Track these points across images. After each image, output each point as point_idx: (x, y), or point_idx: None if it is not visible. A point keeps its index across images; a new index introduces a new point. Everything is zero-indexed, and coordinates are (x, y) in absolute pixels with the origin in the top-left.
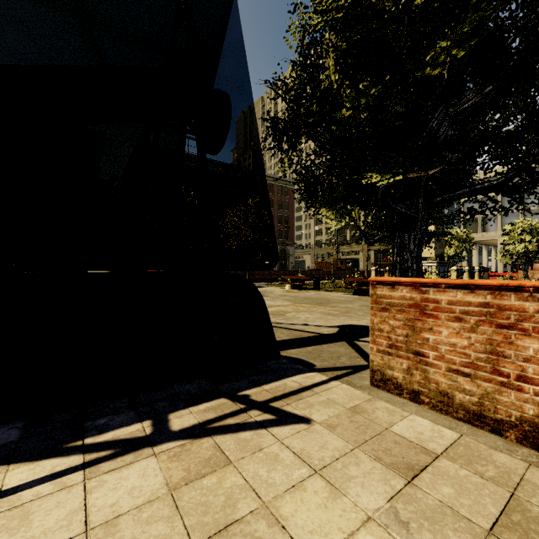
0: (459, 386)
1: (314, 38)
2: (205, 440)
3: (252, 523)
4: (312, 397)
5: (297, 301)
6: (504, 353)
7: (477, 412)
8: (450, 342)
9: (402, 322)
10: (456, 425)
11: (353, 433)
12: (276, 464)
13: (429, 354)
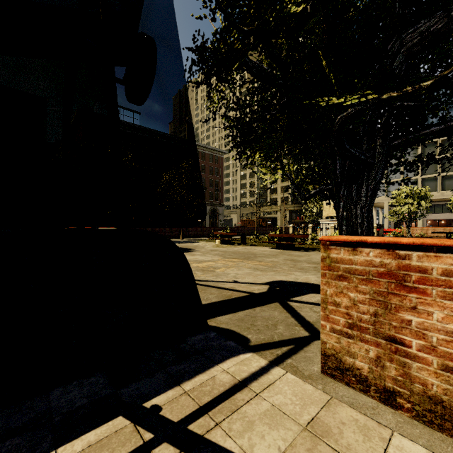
0: None
1: None
2: None
3: None
4: (251, 403)
5: (226, 255)
6: None
7: None
8: (446, 329)
9: (368, 296)
10: None
11: None
12: None
13: (410, 342)
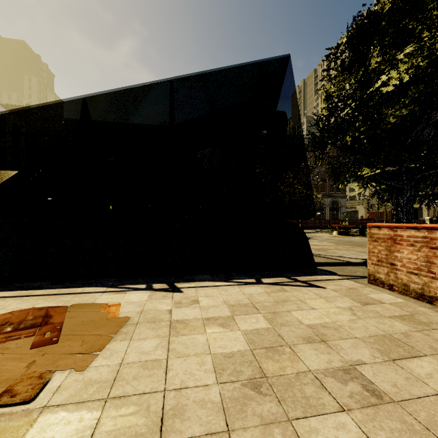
0: (412, 280)
1: (331, 103)
2: (277, 286)
3: (295, 301)
4: (330, 282)
5: (340, 243)
6: (433, 262)
7: (420, 293)
8: (408, 257)
9: (384, 248)
10: (408, 299)
11: (345, 293)
12: (306, 294)
13: (397, 264)
